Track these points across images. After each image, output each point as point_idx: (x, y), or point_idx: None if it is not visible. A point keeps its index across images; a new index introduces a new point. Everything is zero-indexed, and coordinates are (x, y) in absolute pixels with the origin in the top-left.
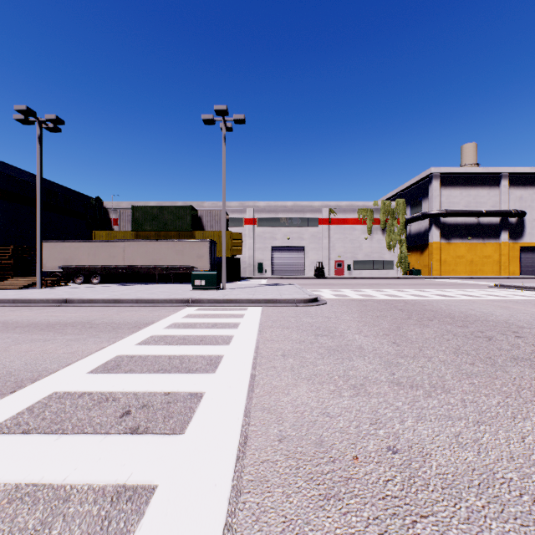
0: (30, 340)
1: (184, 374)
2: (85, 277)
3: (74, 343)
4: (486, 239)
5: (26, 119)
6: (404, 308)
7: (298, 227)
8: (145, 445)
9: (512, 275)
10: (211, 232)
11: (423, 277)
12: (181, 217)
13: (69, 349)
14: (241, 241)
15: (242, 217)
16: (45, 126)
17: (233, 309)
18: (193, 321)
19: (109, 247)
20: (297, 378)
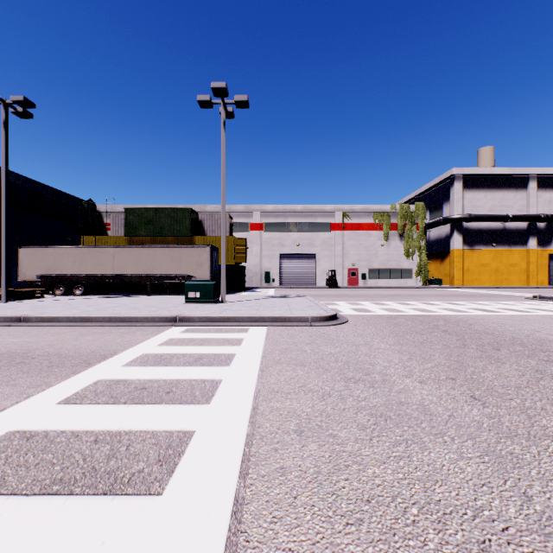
0: None
1: (96, 500)
2: (66, 287)
3: None
4: (512, 246)
5: None
6: (448, 329)
7: (309, 233)
8: None
9: (541, 285)
10: (213, 238)
11: (445, 287)
12: (180, 221)
13: None
14: (246, 247)
15: (248, 222)
16: (13, 110)
17: (230, 331)
18: (171, 351)
19: (97, 254)
20: (331, 514)
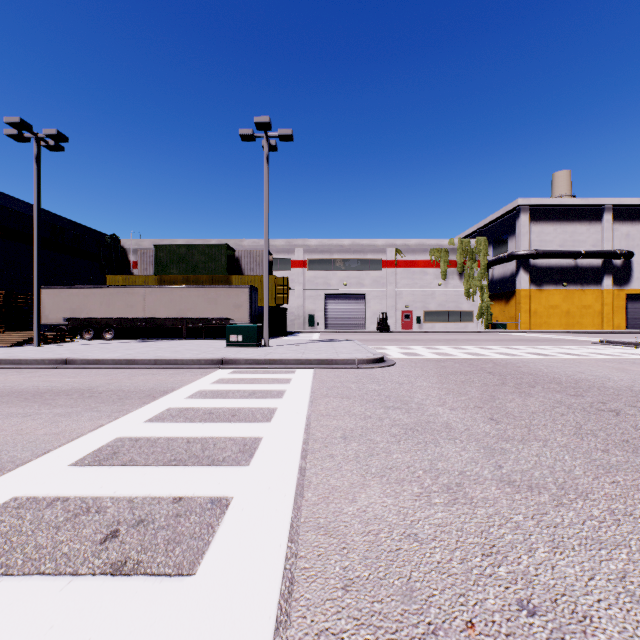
0: (5, 415)
1: (205, 468)
2: (96, 331)
3: (63, 420)
4: (585, 285)
5: (20, 135)
6: (494, 371)
7: (358, 271)
8: (131, 597)
9: (617, 329)
10: (252, 277)
11: (509, 332)
12: (215, 258)
13: (54, 427)
14: (287, 287)
15: (290, 259)
16: (44, 144)
17: (277, 372)
18: (225, 388)
19: (126, 295)
20: (364, 473)
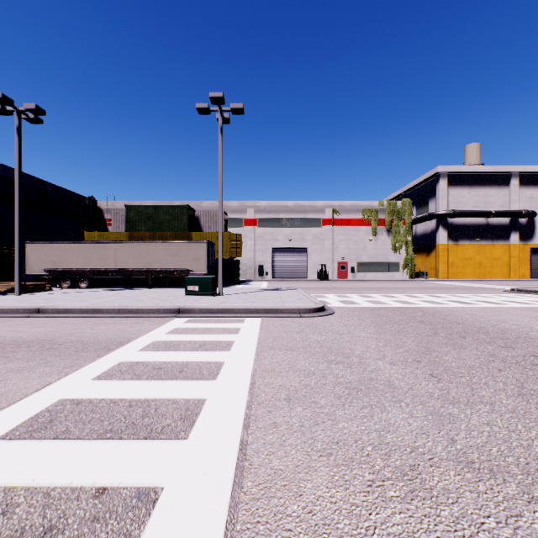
0: None
1: (140, 442)
2: (72, 281)
3: (13, 377)
4: (495, 240)
5: (3, 109)
6: (424, 320)
7: (300, 228)
8: None
9: (522, 278)
10: (209, 233)
11: (430, 280)
12: (178, 217)
13: (1, 386)
14: (240, 242)
15: (242, 218)
16: (25, 117)
17: (228, 321)
18: (178, 339)
19: (100, 249)
20: (310, 450)
